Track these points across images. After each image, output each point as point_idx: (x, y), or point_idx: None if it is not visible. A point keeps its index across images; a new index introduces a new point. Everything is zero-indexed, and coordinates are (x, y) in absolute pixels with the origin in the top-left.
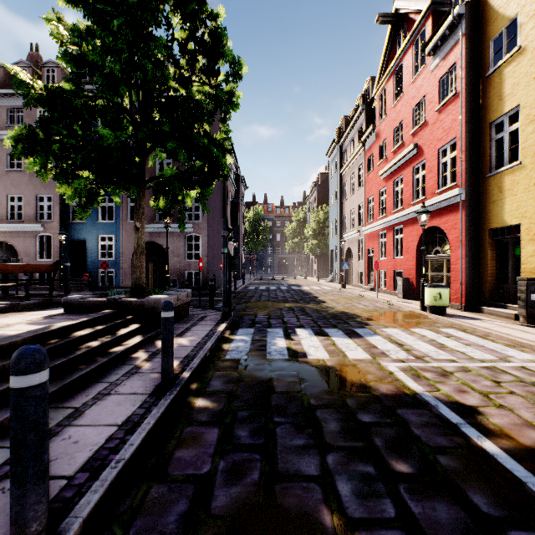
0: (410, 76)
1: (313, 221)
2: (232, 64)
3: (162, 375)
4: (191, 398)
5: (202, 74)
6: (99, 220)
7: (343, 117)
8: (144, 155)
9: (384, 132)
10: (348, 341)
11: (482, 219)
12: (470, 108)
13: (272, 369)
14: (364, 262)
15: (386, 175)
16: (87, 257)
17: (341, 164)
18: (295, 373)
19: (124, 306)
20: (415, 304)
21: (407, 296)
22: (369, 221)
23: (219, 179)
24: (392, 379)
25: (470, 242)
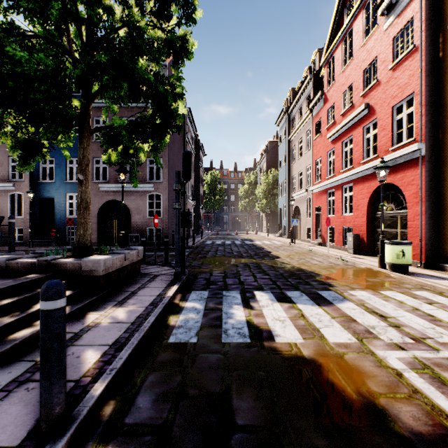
0: (360, 40)
1: (263, 184)
2: (185, 6)
3: (40, 411)
4: (91, 447)
5: (153, 16)
6: (66, 180)
7: (291, 89)
8: (88, 100)
9: (333, 97)
10: (317, 310)
11: (443, 174)
12: (430, 61)
13: (229, 366)
14: (311, 218)
15: (335, 137)
16: (56, 215)
17: (289, 131)
18: (262, 374)
19: (58, 268)
20: (368, 260)
21: (357, 251)
22: (316, 181)
23: (172, 132)
24: (408, 391)
25: (430, 198)
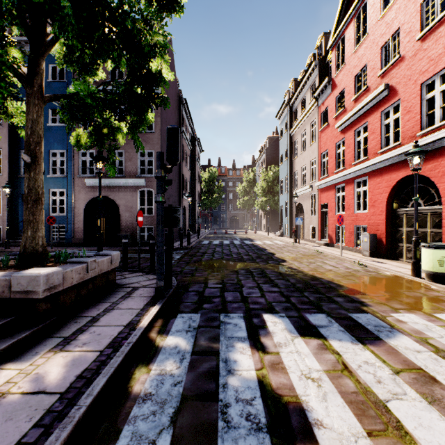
0: (377, 12)
1: (263, 181)
2: None
3: None
4: None
5: None
6: (50, 174)
7: (292, 79)
8: (37, 55)
9: (342, 82)
10: (365, 355)
11: None
12: None
13: None
14: (316, 217)
15: (345, 126)
16: None
17: (291, 124)
18: None
19: None
20: (392, 265)
21: (374, 254)
22: (322, 175)
23: (157, 106)
24: None
25: None
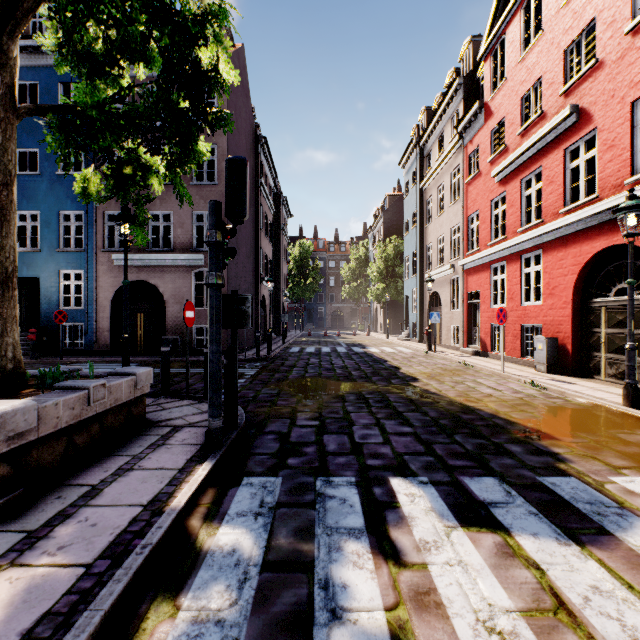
0: None
1: (379, 259)
2: None
3: None
4: None
5: None
6: (60, 247)
7: (424, 108)
8: (3, 34)
9: (502, 107)
10: (589, 570)
11: None
12: None
13: None
14: (461, 311)
15: (506, 174)
16: (42, 305)
17: (422, 174)
18: None
19: None
20: (586, 387)
21: (554, 368)
22: (470, 250)
23: (213, 130)
24: None
25: None
